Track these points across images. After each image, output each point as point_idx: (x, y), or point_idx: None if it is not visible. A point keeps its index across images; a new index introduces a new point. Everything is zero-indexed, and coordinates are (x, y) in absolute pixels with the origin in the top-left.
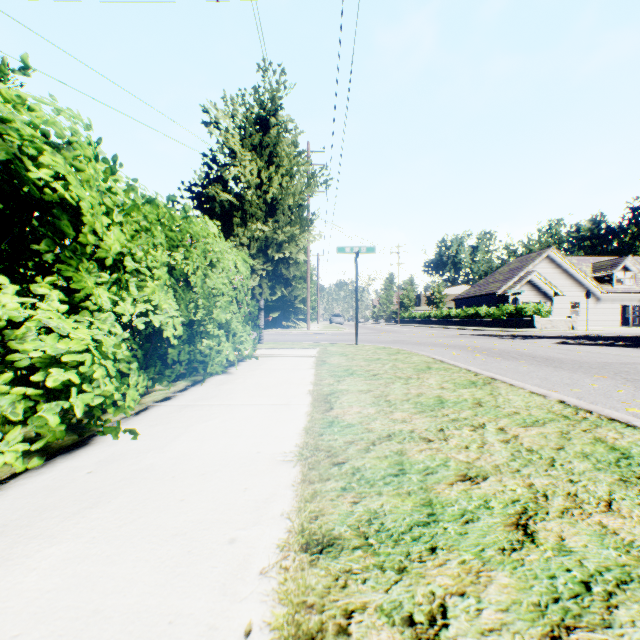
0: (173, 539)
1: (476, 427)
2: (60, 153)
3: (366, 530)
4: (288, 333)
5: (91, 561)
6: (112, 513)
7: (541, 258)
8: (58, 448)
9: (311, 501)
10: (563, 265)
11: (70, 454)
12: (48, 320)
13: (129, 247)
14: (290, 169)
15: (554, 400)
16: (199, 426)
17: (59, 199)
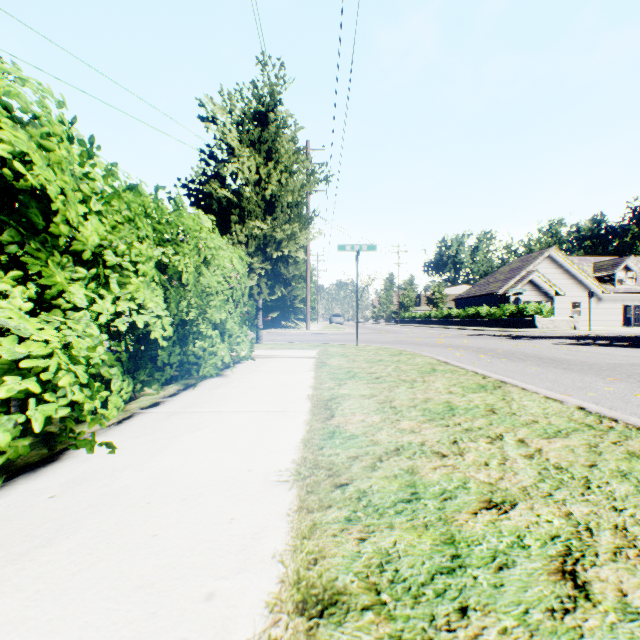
0: (136, 594)
1: (493, 439)
2: (24, 129)
3: (377, 580)
4: (288, 333)
5: (26, 629)
6: (67, 554)
7: (542, 258)
8: (23, 465)
9: (309, 537)
10: (564, 265)
11: (35, 473)
12: (6, 320)
13: (109, 239)
14: (289, 166)
15: (573, 406)
16: (186, 437)
17: (37, 189)
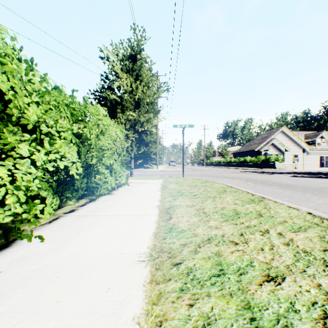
0: None
1: (263, 232)
2: None
3: None
4: (147, 171)
5: None
6: None
7: (278, 132)
8: None
9: (157, 303)
10: (289, 135)
11: None
12: None
13: (44, 118)
14: (147, 83)
15: (304, 212)
16: (87, 231)
17: None
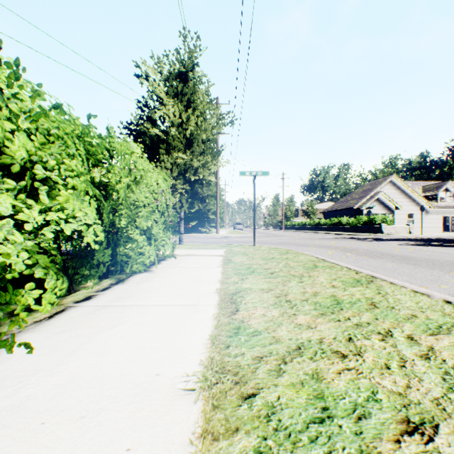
0: None
1: (384, 335)
2: None
3: None
4: (203, 236)
5: None
6: None
7: (386, 182)
8: None
9: None
10: (402, 187)
11: None
12: None
13: (39, 155)
14: (204, 112)
15: (440, 300)
16: (105, 333)
17: None
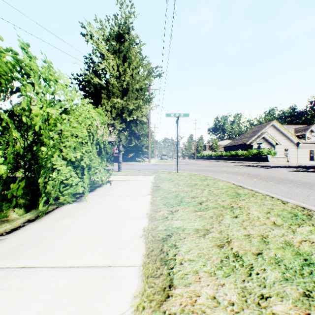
0: None
1: None
2: None
3: None
4: (138, 164)
5: None
6: None
7: (269, 125)
8: None
9: None
10: (280, 129)
11: None
12: None
13: None
14: (137, 67)
15: None
16: None
17: None
